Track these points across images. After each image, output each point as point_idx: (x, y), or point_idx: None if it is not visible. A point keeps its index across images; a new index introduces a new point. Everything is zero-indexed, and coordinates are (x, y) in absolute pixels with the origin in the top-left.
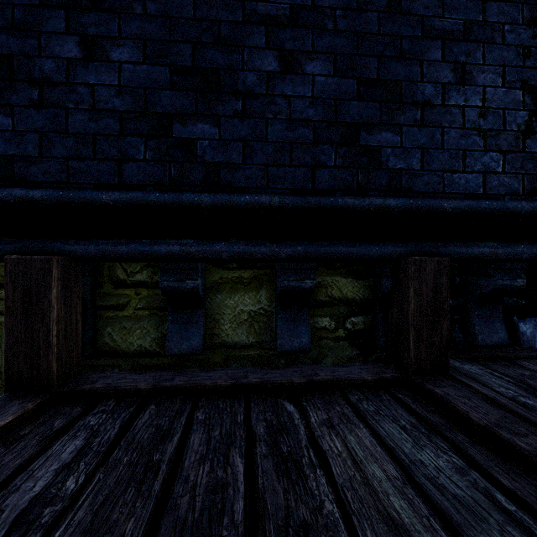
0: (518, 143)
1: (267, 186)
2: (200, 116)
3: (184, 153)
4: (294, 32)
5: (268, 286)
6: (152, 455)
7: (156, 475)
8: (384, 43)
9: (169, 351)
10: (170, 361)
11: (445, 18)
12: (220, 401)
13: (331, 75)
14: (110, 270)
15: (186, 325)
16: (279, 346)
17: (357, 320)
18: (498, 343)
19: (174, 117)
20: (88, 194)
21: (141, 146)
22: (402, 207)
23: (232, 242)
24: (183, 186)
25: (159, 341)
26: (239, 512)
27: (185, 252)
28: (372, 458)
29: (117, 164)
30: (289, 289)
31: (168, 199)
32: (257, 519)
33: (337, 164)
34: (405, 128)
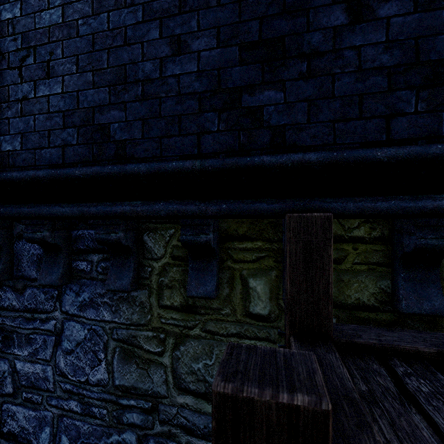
0: None
1: None
2: None
3: None
4: None
5: None
6: None
7: None
8: None
9: (408, 310)
10: (390, 317)
11: None
12: None
13: None
14: None
15: (421, 284)
16: None
17: None
18: None
19: None
20: (361, 152)
21: (411, 98)
22: None
23: None
24: None
25: (378, 296)
26: None
27: None
28: None
29: (384, 120)
30: None
31: None
32: None
33: None
34: None
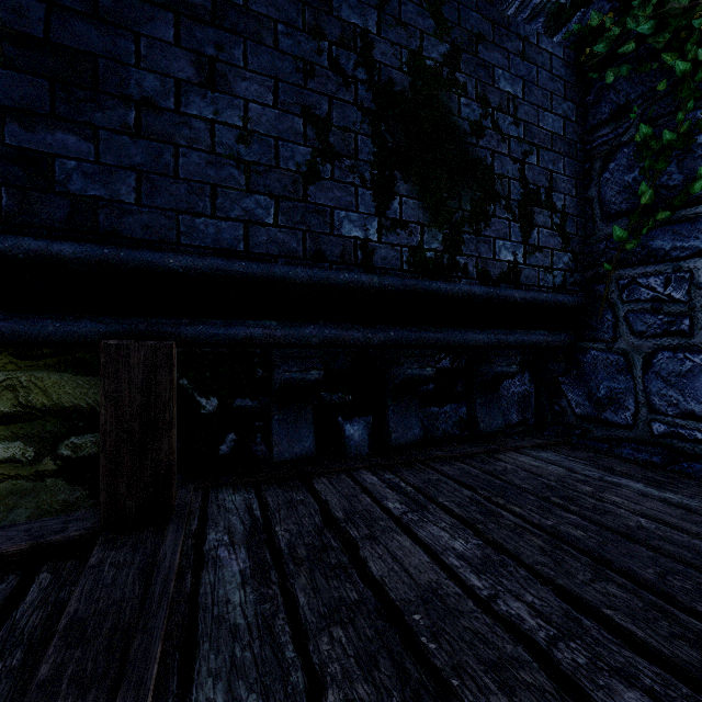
0: (297, 188)
1: None
2: None
3: None
4: None
5: None
6: None
7: None
8: None
9: None
10: None
11: None
12: None
13: None
14: None
15: None
16: None
17: (82, 440)
18: (302, 456)
19: None
20: None
21: None
22: (87, 259)
23: None
24: None
25: None
26: None
27: None
28: None
29: None
30: None
31: None
32: None
33: None
34: (105, 134)
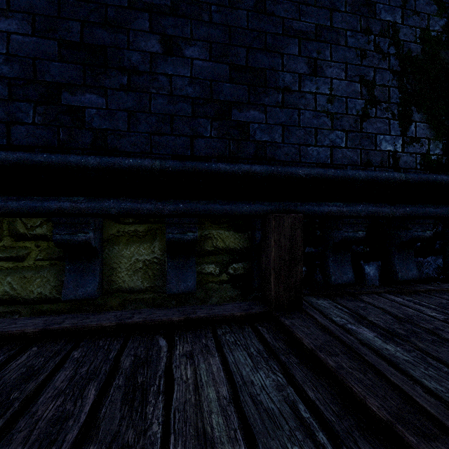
0: (357, 124)
1: (150, 152)
2: (88, 87)
3: (72, 119)
4: (174, 20)
5: (161, 238)
6: (11, 394)
7: (5, 413)
8: (252, 37)
9: (65, 298)
10: (70, 306)
11: (301, 21)
12: (102, 340)
13: (207, 60)
14: (10, 224)
15: (83, 274)
16: (168, 289)
17: (237, 266)
18: (347, 282)
19: (63, 86)
20: None
21: (30, 111)
22: (265, 173)
23: (120, 199)
24: (71, 149)
25: (59, 288)
26: (70, 441)
27: (75, 208)
28: (212, 382)
29: (5, 126)
30: (173, 240)
31: (55, 160)
32: (85, 446)
33: (212, 135)
34: (269, 108)
